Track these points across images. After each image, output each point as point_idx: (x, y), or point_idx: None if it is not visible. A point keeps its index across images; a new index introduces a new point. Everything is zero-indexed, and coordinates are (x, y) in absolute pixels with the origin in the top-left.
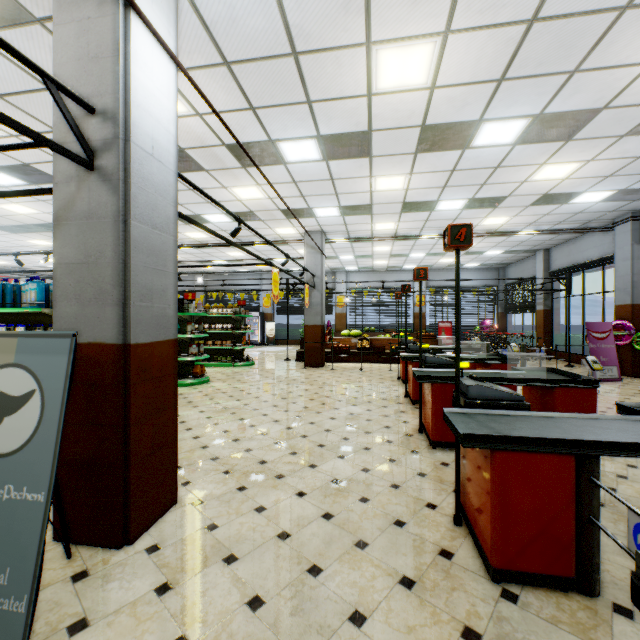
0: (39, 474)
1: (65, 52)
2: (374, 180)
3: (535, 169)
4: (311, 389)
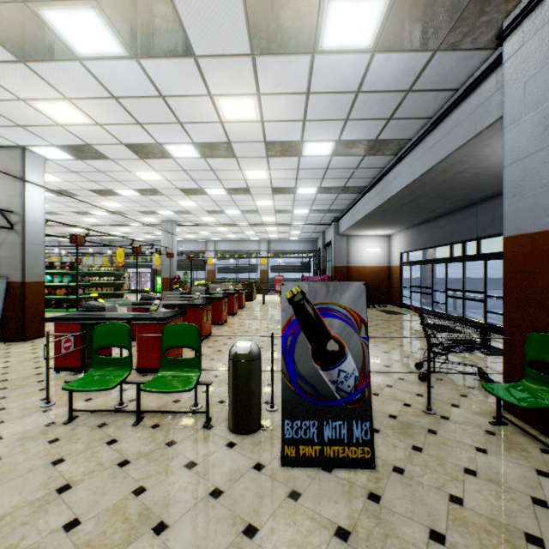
0: None
1: (4, 193)
2: (178, 202)
3: (253, 202)
4: None
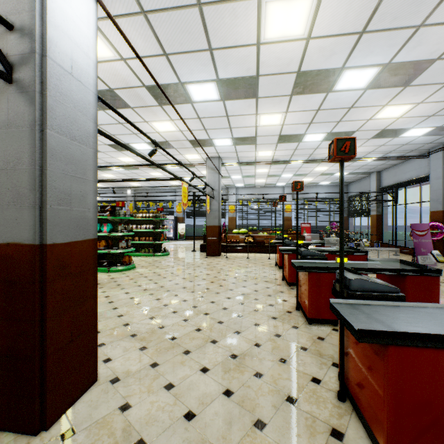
0: None
1: None
2: (259, 117)
3: (378, 109)
4: (211, 274)
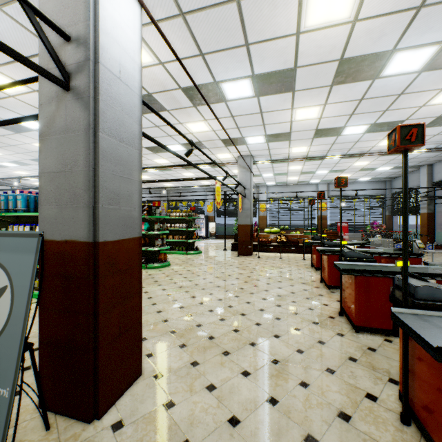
0: (6, 369)
1: None
2: (294, 111)
3: (435, 94)
4: (244, 273)
